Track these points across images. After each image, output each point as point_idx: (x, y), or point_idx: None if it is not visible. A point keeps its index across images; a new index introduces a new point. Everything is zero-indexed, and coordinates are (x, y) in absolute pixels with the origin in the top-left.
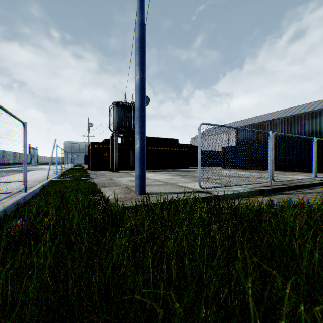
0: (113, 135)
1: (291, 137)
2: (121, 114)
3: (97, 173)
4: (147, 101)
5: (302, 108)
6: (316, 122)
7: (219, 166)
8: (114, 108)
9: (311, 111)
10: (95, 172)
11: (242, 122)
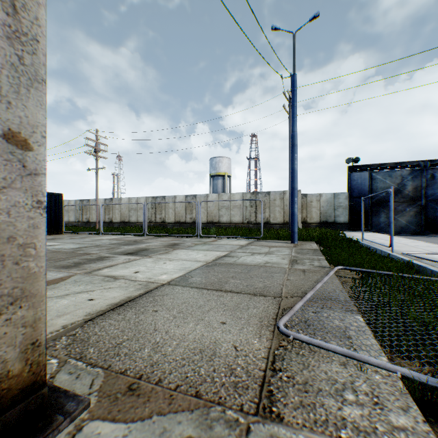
0: None
1: None
2: None
3: None
4: None
5: None
6: None
7: None
8: None
9: None
10: None
11: None
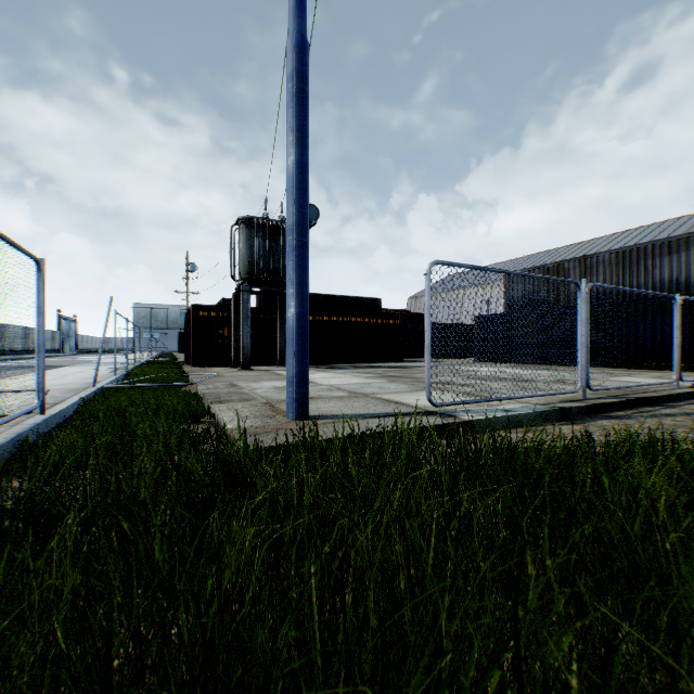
0: (240, 290)
1: (625, 295)
2: (257, 245)
3: (205, 372)
4: (314, 216)
5: (646, 232)
6: (677, 263)
7: (469, 358)
8: (241, 232)
9: (666, 239)
10: (201, 370)
11: (518, 262)
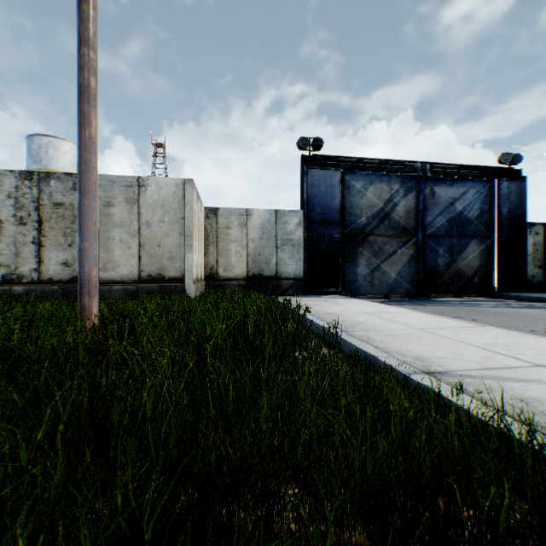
0: None
1: None
2: None
3: None
4: None
5: None
6: None
7: None
8: None
9: None
10: None
11: None
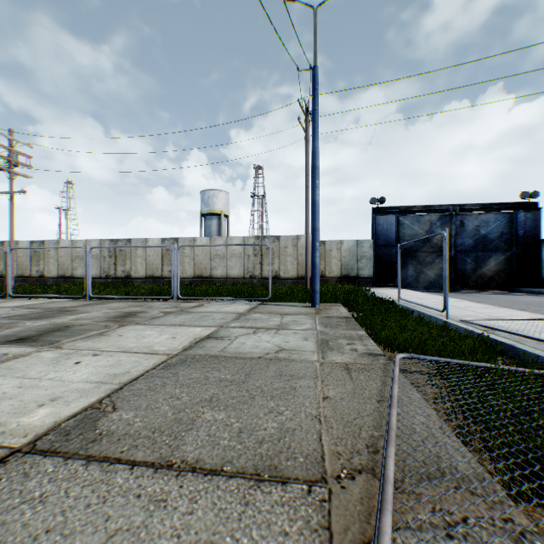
0: None
1: None
2: None
3: None
4: None
5: None
6: None
7: None
8: None
9: None
10: None
11: None
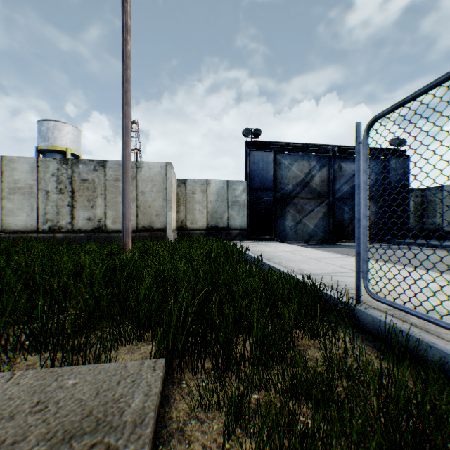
0: None
1: None
2: None
3: None
4: None
5: None
6: None
7: None
8: None
9: None
10: None
11: None
